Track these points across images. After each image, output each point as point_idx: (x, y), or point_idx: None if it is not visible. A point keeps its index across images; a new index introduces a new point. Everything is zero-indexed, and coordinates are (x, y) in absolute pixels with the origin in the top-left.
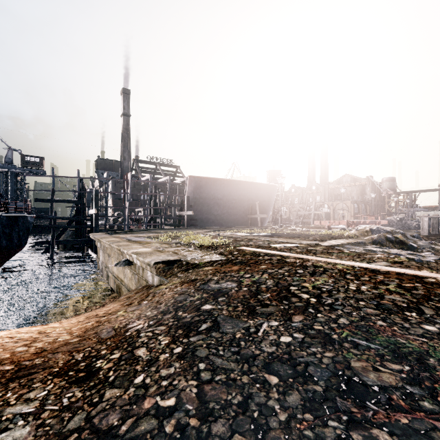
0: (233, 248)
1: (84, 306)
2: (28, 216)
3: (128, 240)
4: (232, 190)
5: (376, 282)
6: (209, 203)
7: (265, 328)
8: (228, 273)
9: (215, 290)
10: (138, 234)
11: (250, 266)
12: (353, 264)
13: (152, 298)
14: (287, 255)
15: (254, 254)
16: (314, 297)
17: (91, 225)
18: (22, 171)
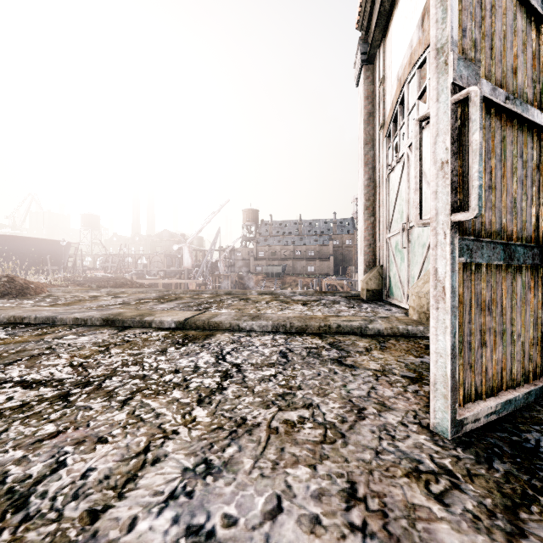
0: None
1: None
2: None
3: None
4: (19, 245)
5: None
6: None
7: None
8: None
9: None
10: None
11: None
12: None
13: None
14: None
15: None
16: None
17: None
18: None
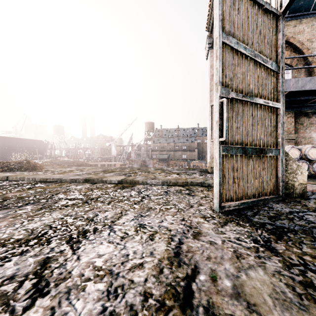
0: None
1: None
2: None
3: None
4: (21, 143)
5: None
6: (6, 149)
7: None
8: None
9: None
10: None
11: None
12: None
13: None
14: None
15: None
16: None
17: None
18: None
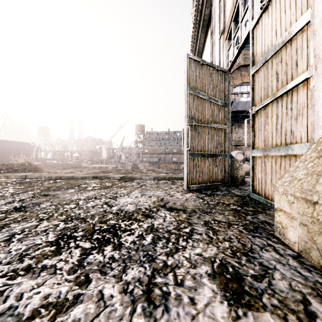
0: None
1: None
2: None
3: None
4: (5, 145)
5: None
6: None
7: None
8: None
9: None
10: None
11: None
12: None
13: None
14: None
15: None
16: None
17: None
18: None
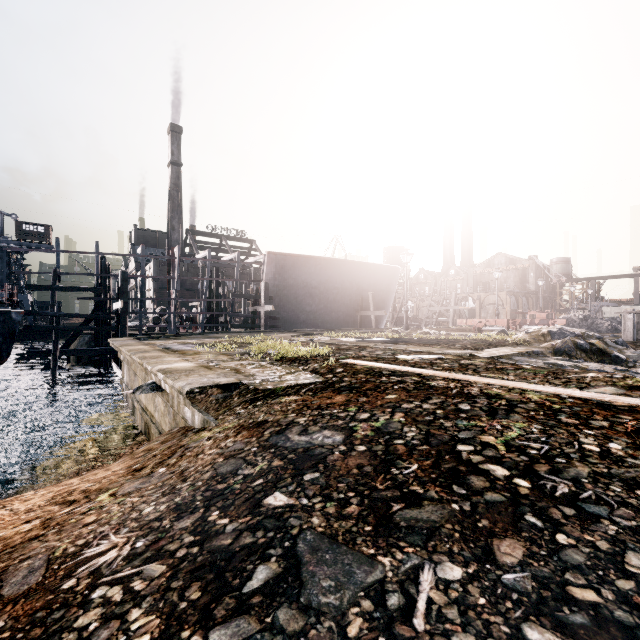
0: (335, 362)
1: (88, 459)
2: (12, 311)
3: (167, 348)
4: (332, 273)
5: (629, 431)
6: (298, 294)
7: (430, 592)
8: (326, 411)
9: (299, 450)
10: (186, 339)
11: (367, 395)
12: (557, 391)
13: (178, 460)
14: (430, 374)
15: (371, 373)
16: (521, 474)
17: (115, 327)
18: (18, 246)
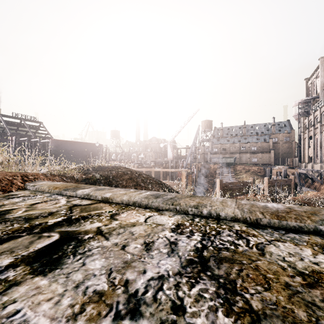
0: None
1: None
2: None
3: None
4: (76, 146)
5: None
6: (63, 153)
7: None
8: None
9: None
10: None
11: None
12: None
13: None
14: None
15: None
16: None
17: None
18: None
